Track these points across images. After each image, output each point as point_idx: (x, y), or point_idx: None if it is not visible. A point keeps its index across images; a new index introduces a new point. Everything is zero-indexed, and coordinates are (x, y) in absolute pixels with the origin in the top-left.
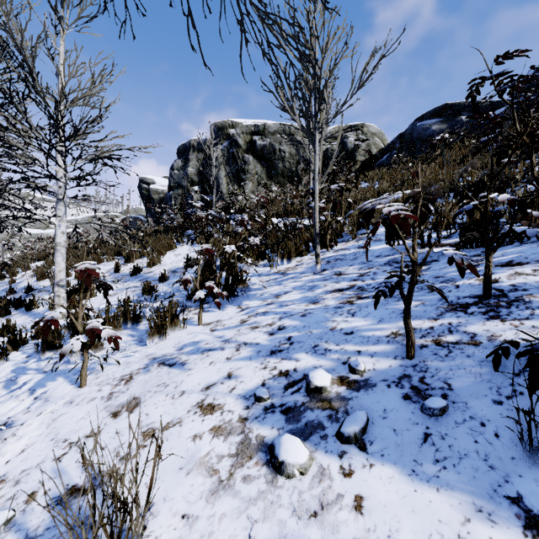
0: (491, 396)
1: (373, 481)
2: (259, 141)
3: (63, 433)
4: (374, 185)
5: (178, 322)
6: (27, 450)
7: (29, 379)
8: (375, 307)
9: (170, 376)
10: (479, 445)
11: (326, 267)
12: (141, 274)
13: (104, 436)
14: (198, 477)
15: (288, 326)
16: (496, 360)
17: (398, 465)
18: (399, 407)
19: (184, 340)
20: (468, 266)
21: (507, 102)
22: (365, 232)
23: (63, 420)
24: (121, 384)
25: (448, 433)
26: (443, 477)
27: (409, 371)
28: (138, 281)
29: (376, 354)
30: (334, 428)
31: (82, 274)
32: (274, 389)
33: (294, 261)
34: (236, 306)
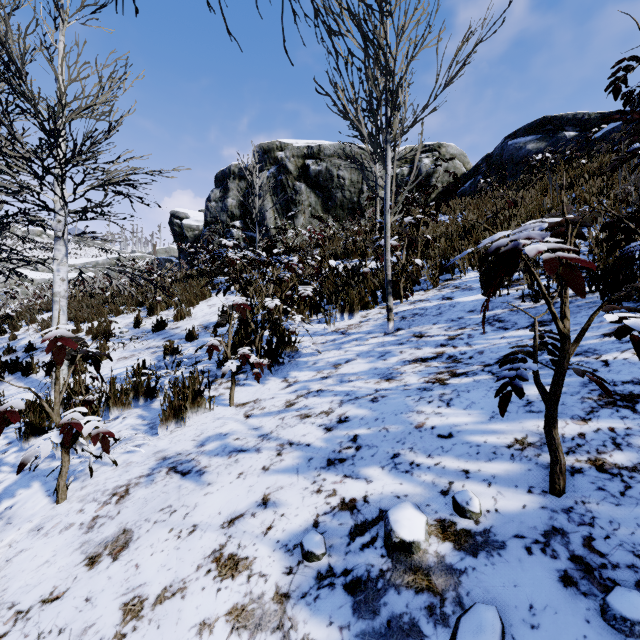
0: None
1: None
2: (313, 165)
3: (13, 589)
4: (457, 218)
5: (203, 402)
6: None
7: None
8: (501, 412)
9: (180, 493)
10: None
11: (400, 325)
12: (165, 330)
13: (67, 605)
14: None
15: (352, 417)
16: None
17: None
18: (558, 602)
19: (207, 430)
20: None
21: None
22: (449, 277)
23: (20, 563)
24: (112, 502)
25: None
26: None
27: (561, 522)
28: (161, 340)
29: (495, 479)
30: (441, 639)
31: (50, 346)
32: (334, 536)
33: (357, 316)
34: (281, 379)
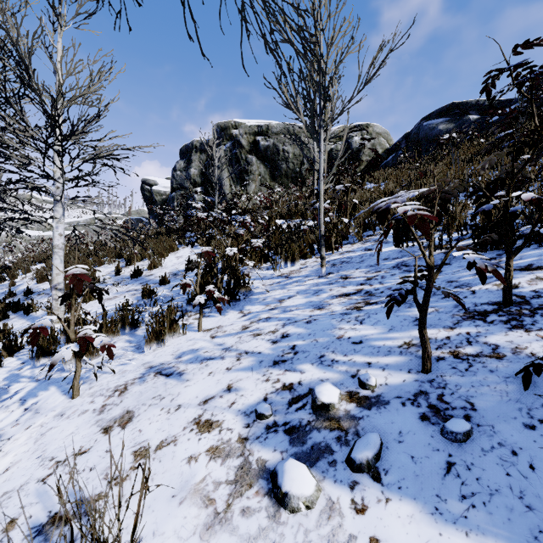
0: (521, 418)
1: (390, 520)
2: (263, 141)
3: (51, 450)
4: (380, 186)
5: (178, 328)
6: (11, 469)
7: (22, 388)
8: (387, 317)
9: (166, 387)
10: (512, 478)
11: (331, 270)
12: (141, 276)
13: (93, 455)
14: (192, 507)
15: (292, 333)
16: (526, 377)
17: (419, 500)
18: (416, 429)
19: (182, 347)
20: (493, 272)
21: (525, 95)
22: (371, 233)
23: (52, 435)
24: (115, 395)
25: (474, 462)
26: (472, 517)
27: (426, 387)
28: (138, 284)
29: (387, 366)
30: (344, 452)
31: (72, 279)
32: (277, 405)
33: (298, 264)
34: (237, 311)
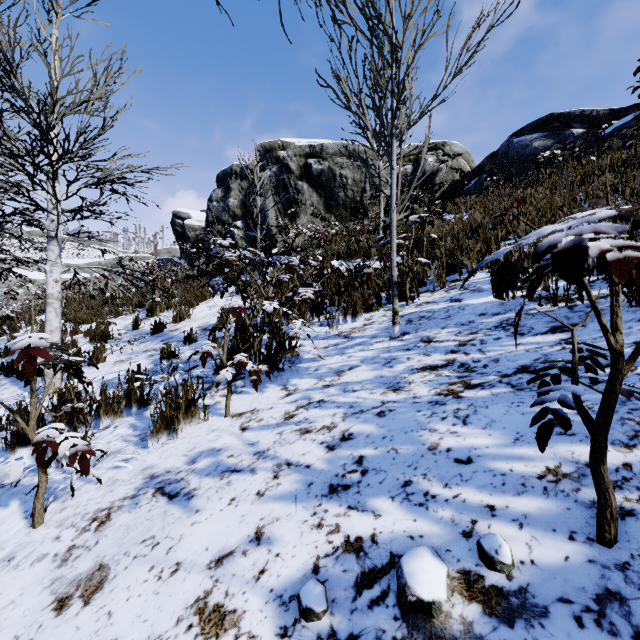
0: None
1: None
2: (316, 164)
3: None
4: (462, 217)
5: (197, 412)
6: None
7: None
8: (541, 447)
9: (165, 521)
10: None
11: (407, 329)
12: (164, 332)
13: None
14: None
15: (357, 433)
16: None
17: None
18: None
19: (200, 444)
20: None
21: None
22: (456, 278)
23: None
24: (91, 529)
25: None
26: None
27: (616, 583)
28: (159, 342)
29: (527, 519)
30: None
31: (20, 357)
32: (337, 586)
33: (361, 319)
34: (280, 387)
